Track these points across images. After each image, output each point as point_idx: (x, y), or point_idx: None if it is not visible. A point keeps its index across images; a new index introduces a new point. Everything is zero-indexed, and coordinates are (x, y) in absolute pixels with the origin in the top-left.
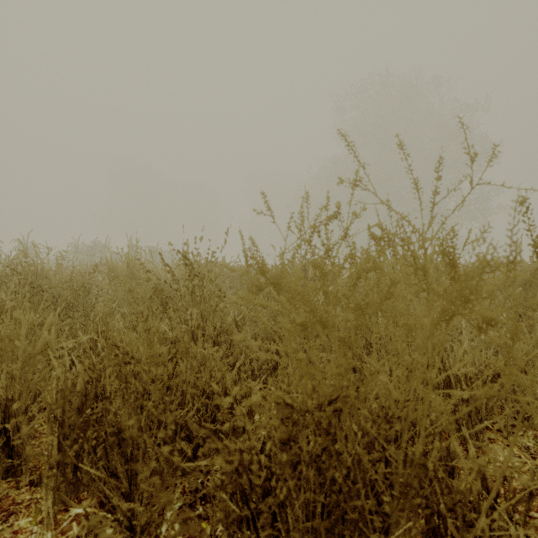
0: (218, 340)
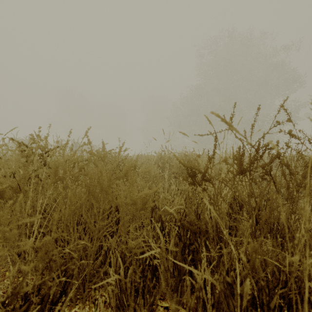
0: None
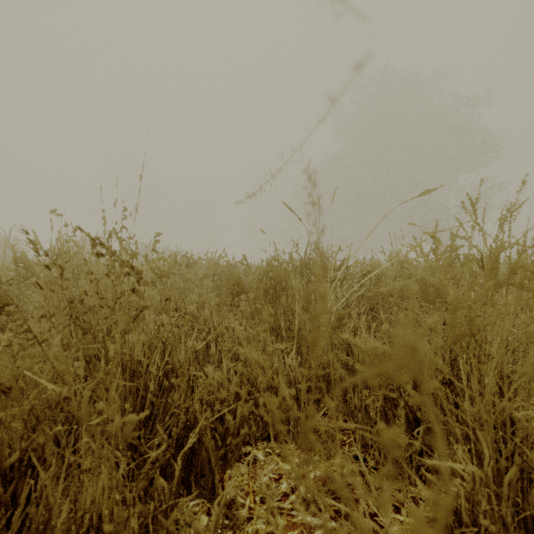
0: (165, 385)
